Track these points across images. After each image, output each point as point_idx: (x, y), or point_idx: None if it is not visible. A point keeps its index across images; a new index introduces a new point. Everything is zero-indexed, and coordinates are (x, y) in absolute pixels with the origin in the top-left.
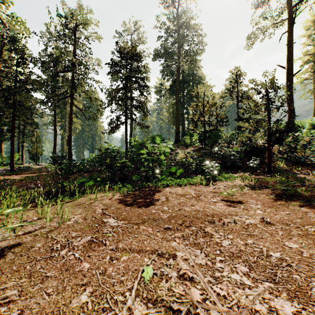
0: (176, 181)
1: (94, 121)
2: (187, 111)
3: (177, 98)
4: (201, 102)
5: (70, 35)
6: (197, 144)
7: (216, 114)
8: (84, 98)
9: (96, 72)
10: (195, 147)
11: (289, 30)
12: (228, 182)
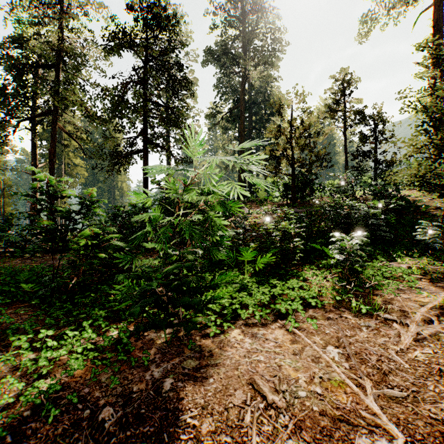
0: (262, 298)
1: (98, 158)
2: (256, 152)
3: (241, 126)
4: (288, 121)
5: (54, 5)
6: (278, 199)
7: (310, 148)
8: (80, 117)
9: (103, 72)
10: (275, 204)
11: (436, 3)
12: (407, 291)
